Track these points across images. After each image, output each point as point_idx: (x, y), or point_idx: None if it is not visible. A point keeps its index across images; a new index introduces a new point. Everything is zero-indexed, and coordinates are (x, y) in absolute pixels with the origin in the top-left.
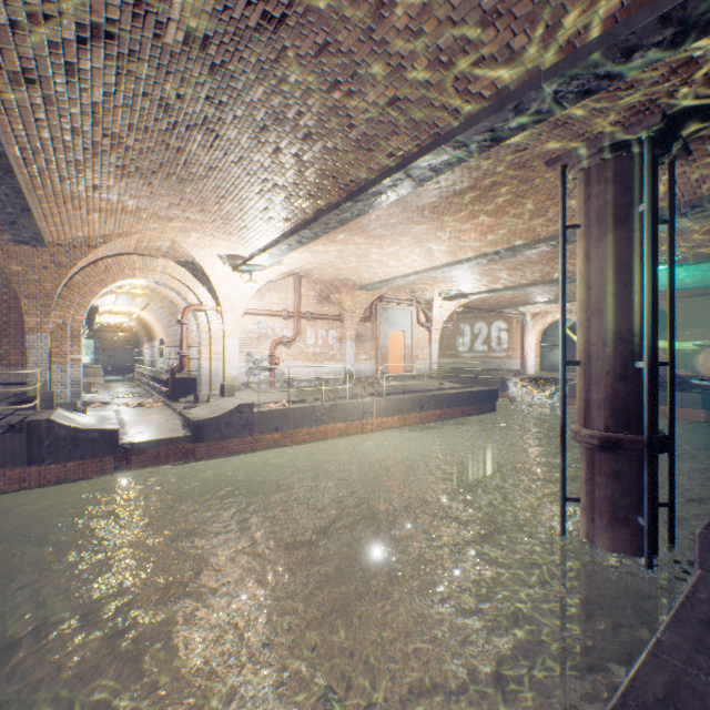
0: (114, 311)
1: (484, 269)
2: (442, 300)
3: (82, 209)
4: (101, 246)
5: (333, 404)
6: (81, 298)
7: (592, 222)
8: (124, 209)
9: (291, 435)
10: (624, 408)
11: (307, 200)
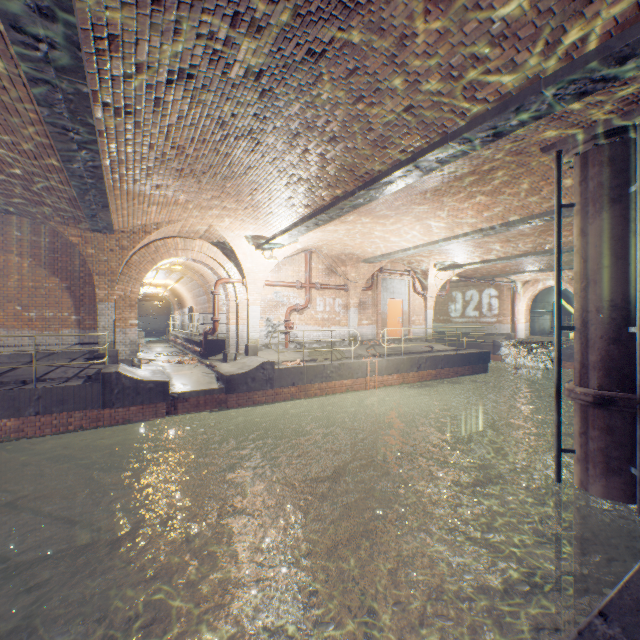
0: (153, 283)
1: (477, 242)
2: (436, 270)
3: (145, 203)
4: (154, 232)
5: (340, 363)
6: (137, 274)
7: (586, 201)
8: (176, 202)
9: (305, 389)
10: (617, 369)
11: (326, 189)
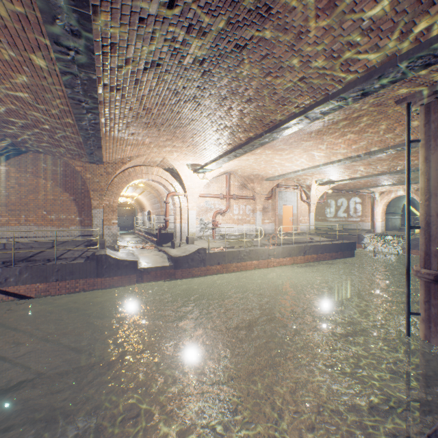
0: (124, 195)
1: (347, 165)
2: (317, 185)
3: (123, 144)
4: (128, 163)
5: (250, 249)
6: (117, 190)
7: (429, 138)
8: (143, 143)
9: (226, 267)
10: None
11: (243, 133)
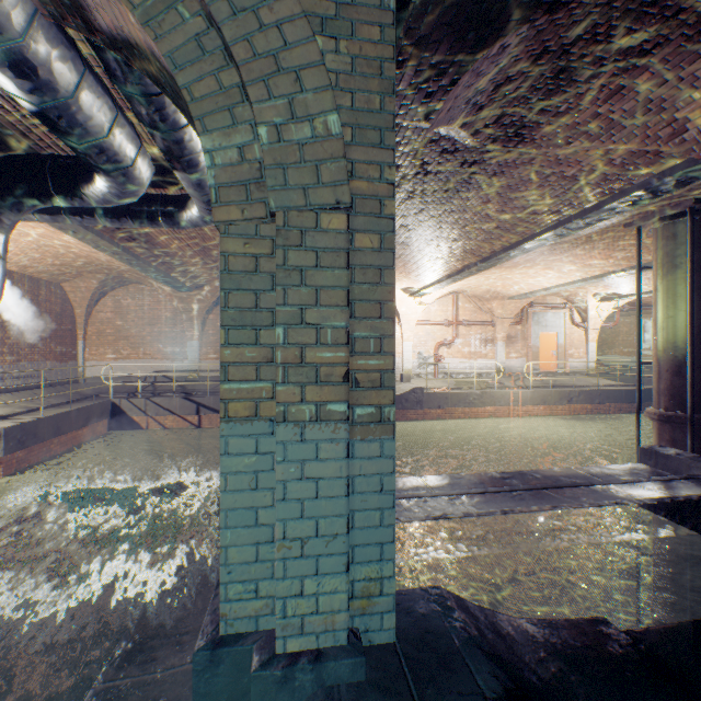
0: None
1: (630, 275)
2: (597, 301)
3: None
4: None
5: (482, 392)
6: None
7: (657, 266)
8: None
9: (449, 412)
10: (678, 395)
11: (456, 262)
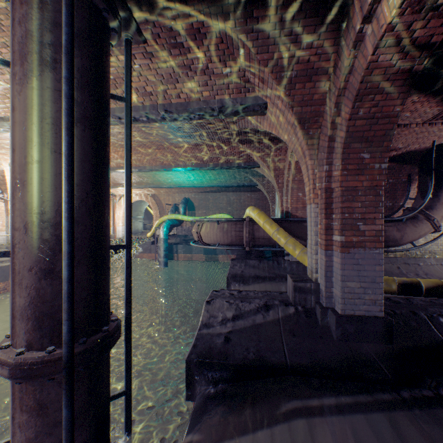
0: None
1: None
2: None
3: None
4: None
5: None
6: None
7: (17, 57)
8: None
9: None
10: (52, 315)
11: None
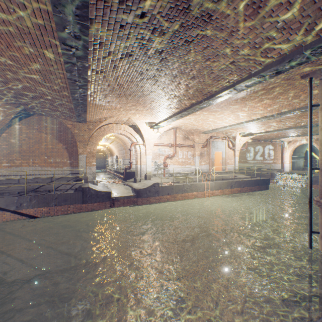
0: (99, 144)
1: (263, 122)
2: (240, 136)
3: (101, 109)
4: (104, 121)
5: (191, 184)
6: (95, 141)
7: None
8: (115, 108)
9: (174, 196)
10: None
11: (187, 100)
